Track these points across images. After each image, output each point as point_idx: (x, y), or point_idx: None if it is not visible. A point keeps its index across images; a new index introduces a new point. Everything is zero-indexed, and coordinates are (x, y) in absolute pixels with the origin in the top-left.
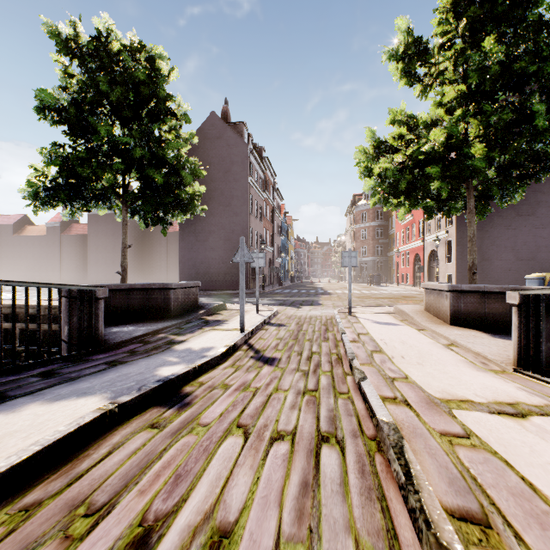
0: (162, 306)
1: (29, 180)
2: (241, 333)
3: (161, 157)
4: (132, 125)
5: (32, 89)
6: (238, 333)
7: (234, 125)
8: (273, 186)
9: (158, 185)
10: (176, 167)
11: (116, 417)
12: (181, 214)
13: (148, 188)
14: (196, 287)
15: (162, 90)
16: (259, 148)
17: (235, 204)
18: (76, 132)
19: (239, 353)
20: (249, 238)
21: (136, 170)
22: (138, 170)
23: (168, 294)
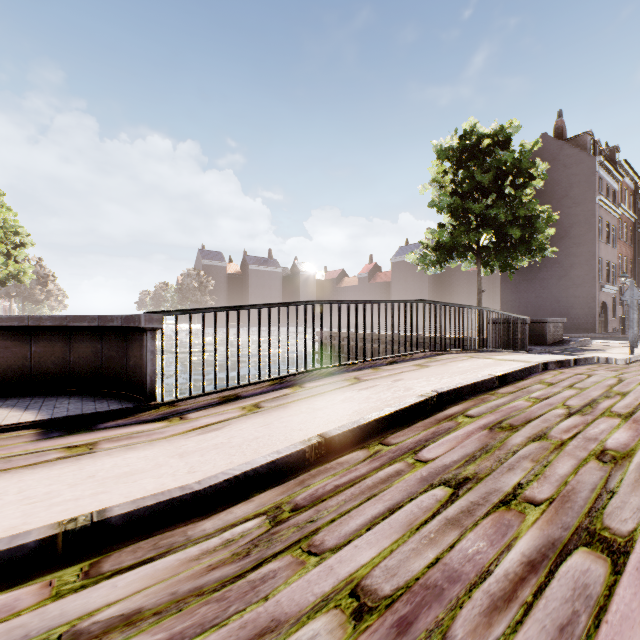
0: (538, 336)
1: (424, 252)
2: (629, 354)
3: (521, 216)
4: (491, 194)
5: (440, 197)
6: (627, 355)
7: (572, 140)
8: (634, 194)
9: (513, 238)
10: (530, 219)
11: (597, 361)
12: (526, 258)
13: (501, 242)
14: (561, 323)
15: (525, 163)
16: (608, 150)
17: (575, 233)
18: (457, 214)
19: (636, 363)
20: (597, 271)
21: (494, 230)
22: (496, 230)
23: (542, 327)
